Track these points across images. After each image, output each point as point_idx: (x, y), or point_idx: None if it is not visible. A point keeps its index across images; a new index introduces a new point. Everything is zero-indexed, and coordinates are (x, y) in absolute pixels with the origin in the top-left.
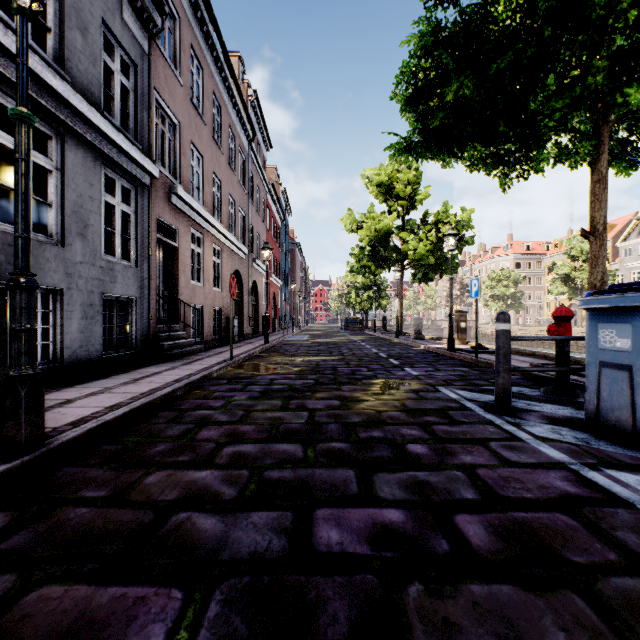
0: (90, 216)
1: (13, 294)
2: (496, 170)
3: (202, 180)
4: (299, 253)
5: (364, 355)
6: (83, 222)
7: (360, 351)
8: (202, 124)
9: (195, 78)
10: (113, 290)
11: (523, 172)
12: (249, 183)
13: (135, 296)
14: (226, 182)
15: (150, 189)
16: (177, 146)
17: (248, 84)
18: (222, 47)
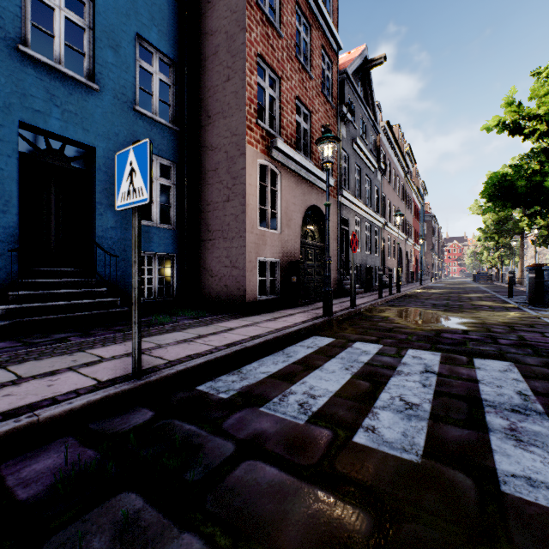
0: (373, 244)
1: (398, 270)
2: (530, 217)
3: (390, 212)
4: (433, 221)
5: (477, 290)
6: (372, 246)
7: (476, 289)
8: (390, 187)
9: (388, 169)
10: (375, 264)
11: (543, 217)
12: (405, 197)
13: (378, 266)
14: (396, 205)
15: (381, 228)
16: (384, 205)
17: (402, 135)
18: (398, 147)
